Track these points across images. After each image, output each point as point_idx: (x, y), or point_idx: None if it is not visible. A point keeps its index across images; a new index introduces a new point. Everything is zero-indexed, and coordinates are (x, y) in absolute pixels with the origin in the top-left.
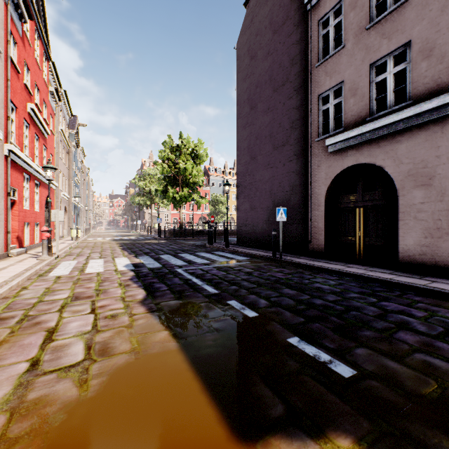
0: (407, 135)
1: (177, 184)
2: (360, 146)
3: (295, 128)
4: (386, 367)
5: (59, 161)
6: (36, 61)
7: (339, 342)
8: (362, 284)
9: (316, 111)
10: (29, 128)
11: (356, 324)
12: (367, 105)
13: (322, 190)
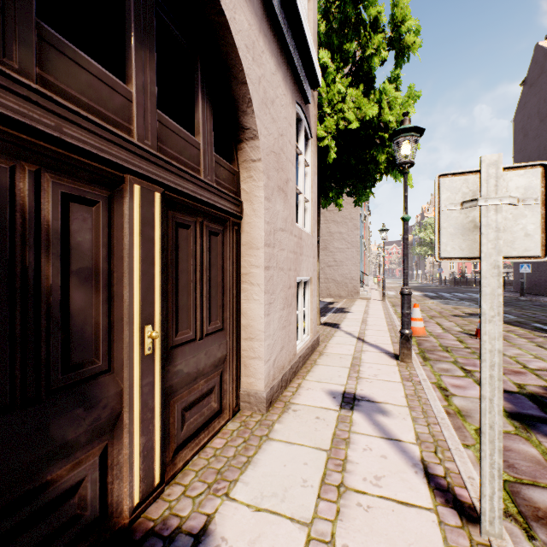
0: None
1: None
2: None
3: None
4: None
5: None
6: None
7: None
8: (546, 304)
9: None
10: None
11: None
12: None
13: None
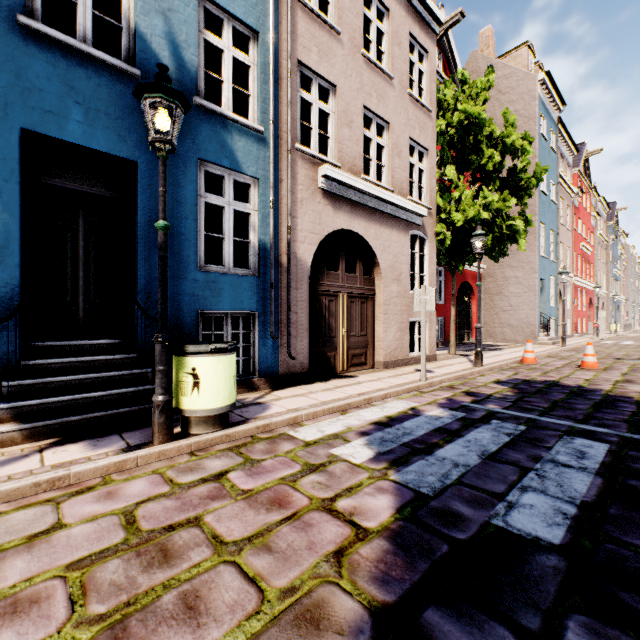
0: None
1: None
2: None
3: None
4: None
5: (596, 263)
6: (583, 208)
7: None
8: None
9: None
10: (579, 258)
11: None
12: None
13: None
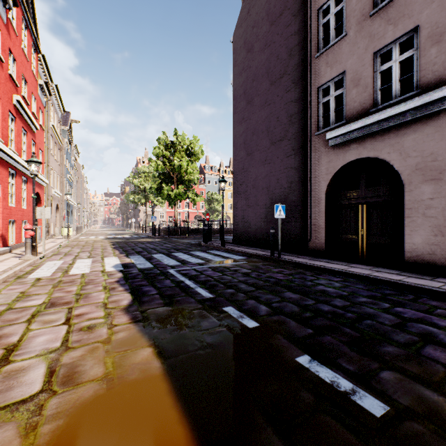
0: (414, 126)
1: (171, 182)
2: (364, 140)
3: (294, 122)
4: (425, 399)
5: (50, 158)
6: (23, 51)
7: (359, 361)
8: (370, 286)
9: (315, 103)
10: (15, 121)
11: (374, 337)
12: (371, 96)
13: (322, 186)
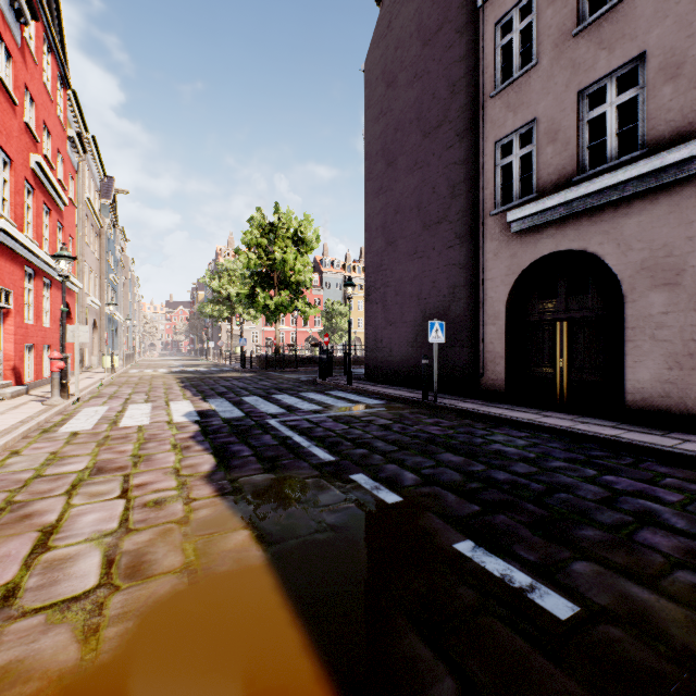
0: (639, 203)
1: (271, 285)
2: (563, 223)
3: (458, 195)
4: (631, 598)
5: (84, 248)
6: (46, 87)
7: (544, 549)
8: (569, 445)
9: (491, 167)
10: (33, 194)
11: (568, 516)
12: (575, 157)
13: (501, 293)
